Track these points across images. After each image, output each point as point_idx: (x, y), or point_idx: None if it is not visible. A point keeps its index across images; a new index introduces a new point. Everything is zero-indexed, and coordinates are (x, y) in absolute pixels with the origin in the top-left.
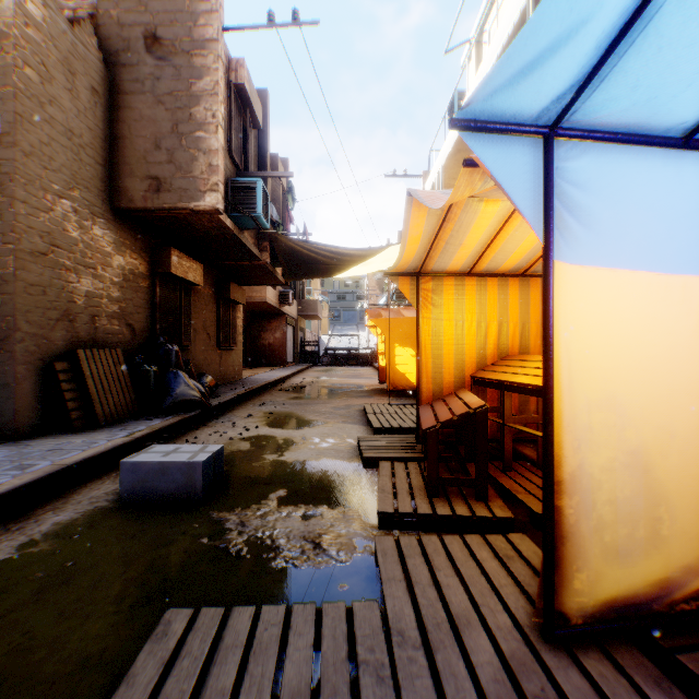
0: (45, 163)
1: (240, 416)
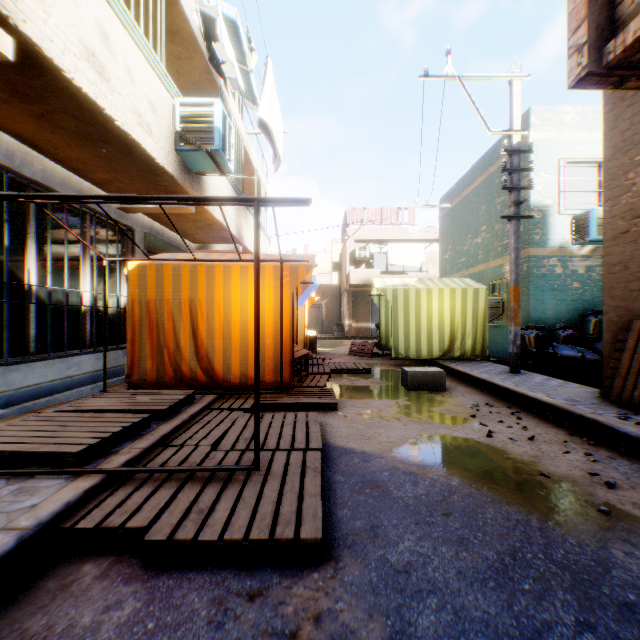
0: (624, 149)
1: (631, 484)
